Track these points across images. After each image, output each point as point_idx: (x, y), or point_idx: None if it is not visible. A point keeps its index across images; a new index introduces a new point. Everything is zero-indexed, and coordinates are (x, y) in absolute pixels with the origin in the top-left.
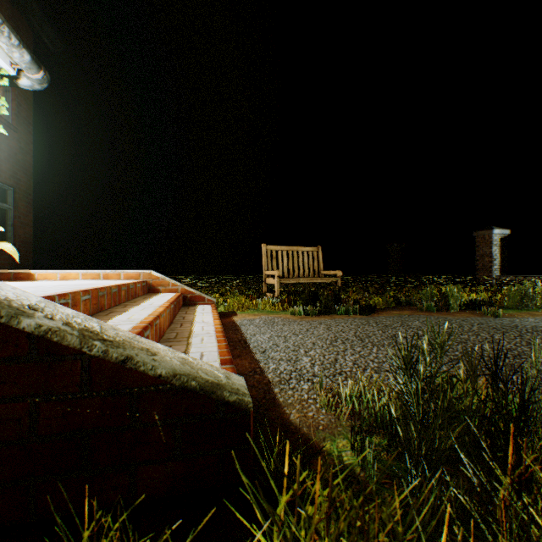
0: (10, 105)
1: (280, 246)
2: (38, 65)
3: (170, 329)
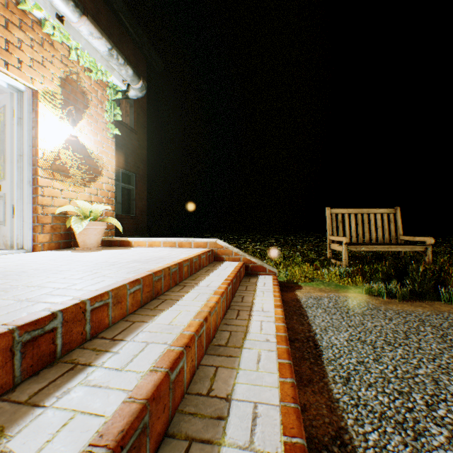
0: (133, 116)
1: (346, 209)
2: (138, 77)
3: (224, 322)
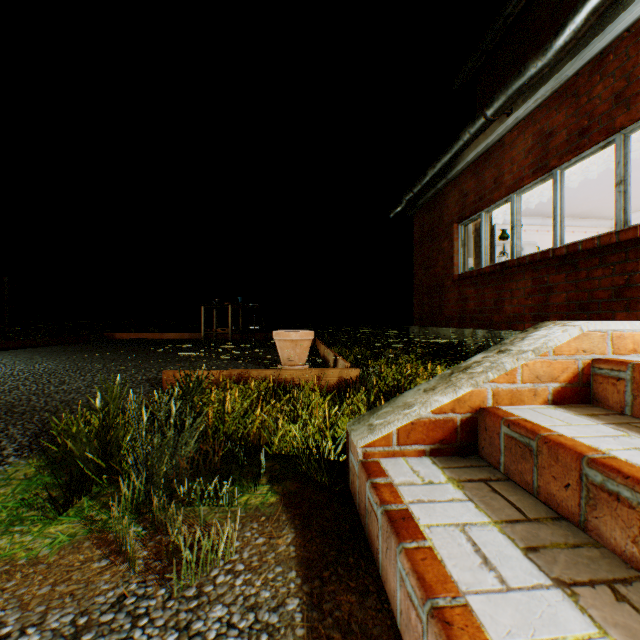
0: None
1: None
2: None
3: None
